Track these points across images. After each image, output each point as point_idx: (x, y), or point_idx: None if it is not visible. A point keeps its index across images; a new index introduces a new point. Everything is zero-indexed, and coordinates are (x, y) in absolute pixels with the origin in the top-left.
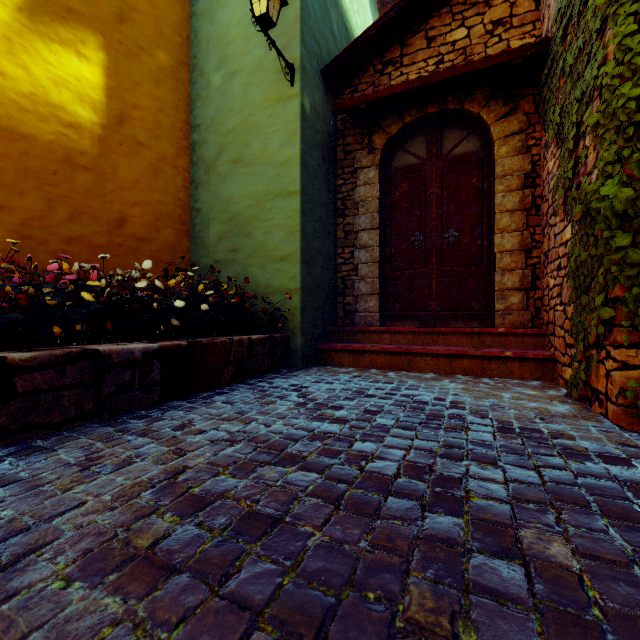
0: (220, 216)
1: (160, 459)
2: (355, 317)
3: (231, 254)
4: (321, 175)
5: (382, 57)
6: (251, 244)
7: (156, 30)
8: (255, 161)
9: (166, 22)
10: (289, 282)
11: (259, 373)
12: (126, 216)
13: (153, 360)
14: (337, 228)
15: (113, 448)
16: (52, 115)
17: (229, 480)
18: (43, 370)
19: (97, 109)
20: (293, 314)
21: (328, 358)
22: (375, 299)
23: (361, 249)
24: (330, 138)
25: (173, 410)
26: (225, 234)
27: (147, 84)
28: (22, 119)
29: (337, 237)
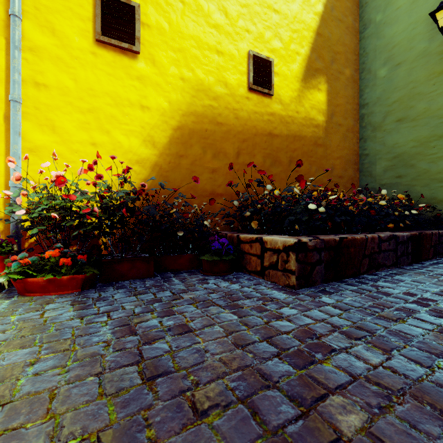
0: (385, 156)
1: None
2: None
3: (395, 179)
4: None
5: None
6: (414, 171)
7: (345, 59)
8: (418, 117)
9: (349, 51)
10: None
11: (442, 255)
12: (334, 166)
13: (408, 241)
14: None
15: (442, 278)
16: (310, 124)
17: None
18: (385, 242)
19: (324, 114)
20: None
21: None
22: None
23: None
24: None
25: (429, 268)
26: (390, 167)
27: (341, 91)
28: (302, 130)
29: None
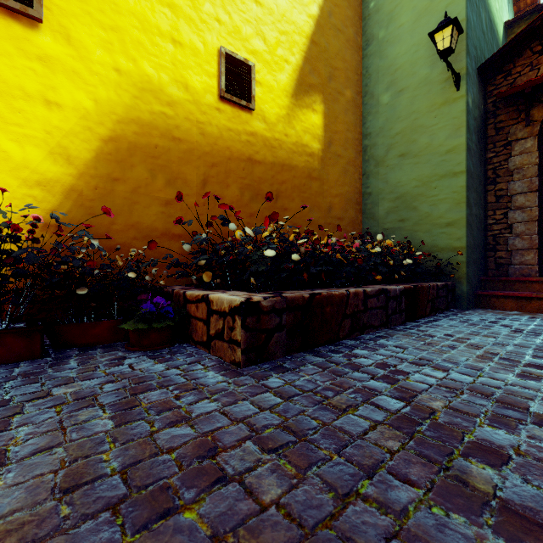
0: (388, 196)
1: (471, 348)
2: (509, 269)
3: (398, 223)
4: (476, 153)
5: (542, 39)
6: (417, 215)
7: (345, 77)
8: (421, 153)
9: (350, 69)
10: (454, 242)
11: (441, 310)
12: (332, 204)
13: (402, 296)
14: (487, 194)
15: (429, 340)
16: (303, 151)
17: (541, 361)
18: (373, 297)
19: (320, 141)
20: (459, 267)
21: (488, 302)
22: (533, 253)
23: (516, 210)
24: (481, 120)
25: (421, 327)
26: (393, 209)
27: (341, 115)
28: (293, 158)
29: (487, 202)
